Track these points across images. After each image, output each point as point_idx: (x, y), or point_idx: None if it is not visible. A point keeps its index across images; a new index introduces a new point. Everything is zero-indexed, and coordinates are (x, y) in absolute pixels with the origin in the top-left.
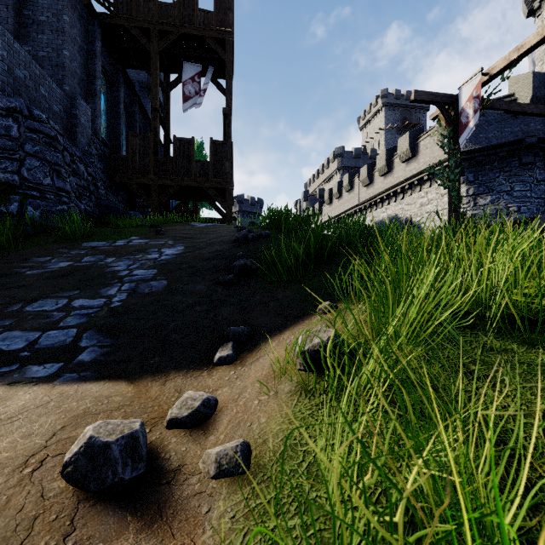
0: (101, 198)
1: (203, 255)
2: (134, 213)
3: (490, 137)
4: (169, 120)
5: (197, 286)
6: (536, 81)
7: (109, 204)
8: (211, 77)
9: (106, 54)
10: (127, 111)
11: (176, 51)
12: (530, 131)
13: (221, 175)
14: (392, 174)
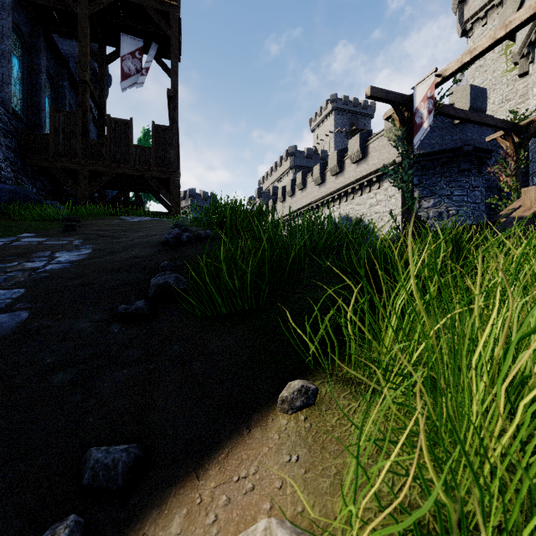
0: (6, 183)
1: (113, 263)
2: (52, 202)
3: (433, 143)
4: (104, 98)
5: (77, 323)
6: (473, 93)
7: (16, 190)
8: (155, 56)
9: (21, 10)
10: (52, 85)
11: (112, 19)
12: (468, 140)
13: (166, 164)
14: (344, 175)
